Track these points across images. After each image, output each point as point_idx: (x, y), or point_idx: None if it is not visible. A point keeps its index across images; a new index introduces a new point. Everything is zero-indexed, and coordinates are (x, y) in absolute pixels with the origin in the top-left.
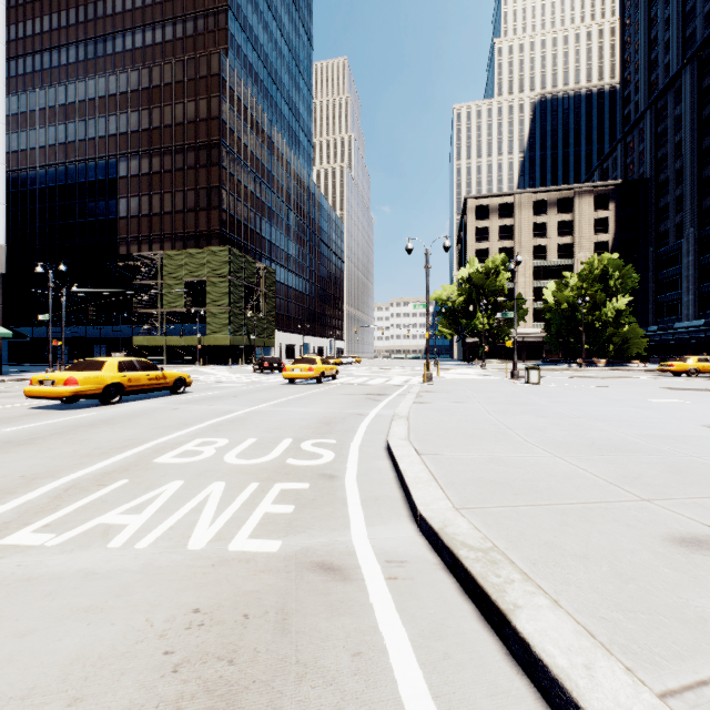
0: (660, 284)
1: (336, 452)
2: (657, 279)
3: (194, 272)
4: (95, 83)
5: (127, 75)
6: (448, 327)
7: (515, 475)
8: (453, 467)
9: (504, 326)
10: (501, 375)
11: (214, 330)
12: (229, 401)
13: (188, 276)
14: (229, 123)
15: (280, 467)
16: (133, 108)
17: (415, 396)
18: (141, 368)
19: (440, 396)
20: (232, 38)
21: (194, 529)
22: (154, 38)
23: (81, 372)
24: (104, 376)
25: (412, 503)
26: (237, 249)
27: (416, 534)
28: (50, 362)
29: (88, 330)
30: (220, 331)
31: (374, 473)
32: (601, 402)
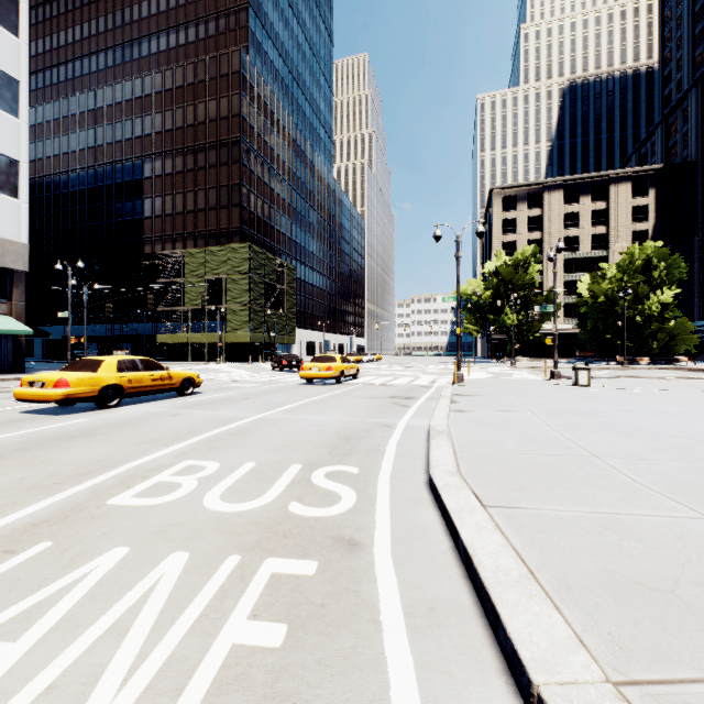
0: None
1: (359, 489)
2: (703, 269)
3: (215, 269)
4: (122, 87)
5: (151, 78)
6: (474, 323)
7: (669, 566)
8: (549, 540)
9: (534, 322)
10: (537, 374)
11: (235, 327)
12: (237, 404)
13: (209, 274)
14: (249, 120)
15: (277, 520)
16: (157, 109)
17: (449, 401)
18: (144, 368)
19: (480, 402)
20: (253, 35)
21: (86, 701)
22: (178, 40)
23: (75, 372)
24: (101, 377)
25: (505, 641)
26: (258, 246)
27: None
28: (69, 359)
29: (115, 327)
30: (240, 328)
31: (417, 537)
32: (687, 412)
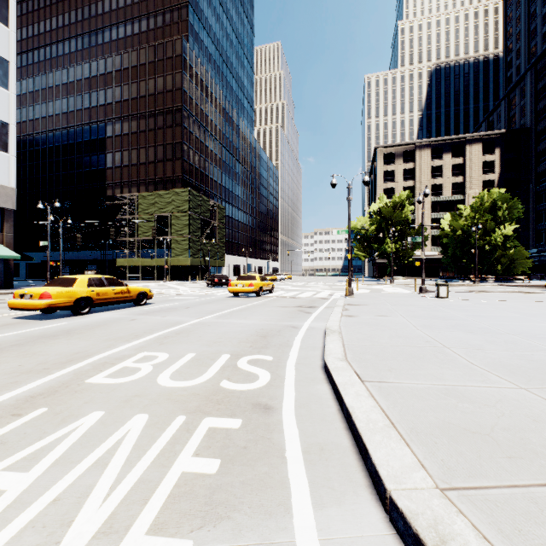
0: (539, 214)
1: (272, 371)
2: (536, 210)
3: (162, 208)
4: (89, 66)
5: (112, 59)
6: (362, 251)
7: (489, 418)
8: (407, 403)
9: (408, 249)
10: (409, 290)
11: (177, 253)
12: (180, 312)
13: (157, 212)
14: (189, 93)
15: (212, 392)
16: (117, 84)
17: (342, 309)
18: (108, 284)
19: (364, 309)
20: (191, 27)
21: (82, 507)
22: (133, 30)
23: (56, 287)
24: (75, 291)
25: (371, 466)
26: (196, 190)
27: (387, 530)
28: (48, 278)
29: (84, 254)
30: (182, 254)
31: (314, 403)
32: (518, 316)
